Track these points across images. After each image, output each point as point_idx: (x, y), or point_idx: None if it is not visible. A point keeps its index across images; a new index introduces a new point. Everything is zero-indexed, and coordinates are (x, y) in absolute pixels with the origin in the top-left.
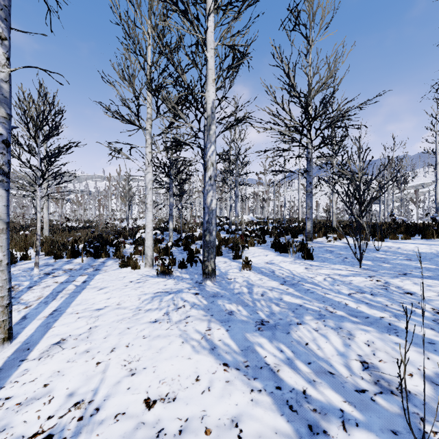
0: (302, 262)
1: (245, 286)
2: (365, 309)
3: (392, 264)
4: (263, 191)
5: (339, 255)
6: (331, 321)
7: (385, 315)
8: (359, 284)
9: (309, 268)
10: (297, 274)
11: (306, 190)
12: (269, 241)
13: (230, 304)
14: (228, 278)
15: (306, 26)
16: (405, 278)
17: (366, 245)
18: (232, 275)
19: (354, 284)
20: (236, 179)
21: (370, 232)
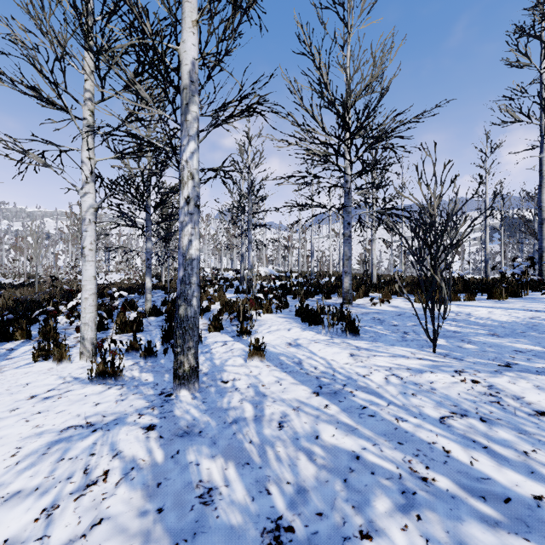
0: (343, 342)
1: (251, 399)
2: (490, 466)
3: (477, 344)
4: (285, 237)
5: (394, 328)
6: (435, 518)
7: (540, 489)
8: (447, 391)
9: (357, 355)
10: (339, 367)
11: (344, 233)
12: (293, 304)
13: (213, 462)
14: (223, 380)
15: (343, 2)
16: (515, 375)
17: (444, 317)
18: (230, 372)
19: (439, 391)
20: (249, 218)
21: (422, 291)
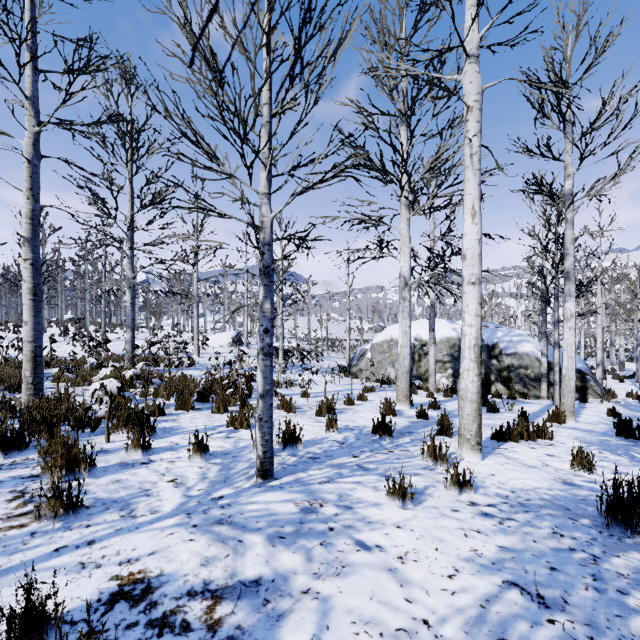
0: None
1: None
2: None
3: None
4: None
5: None
6: None
7: None
8: None
9: None
10: None
11: None
12: None
13: None
14: None
15: None
16: None
17: None
18: None
19: None
20: None
21: None
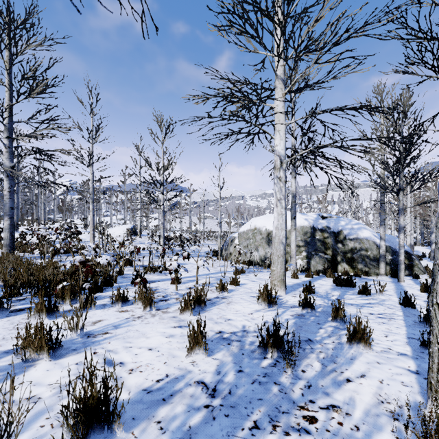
0: None
1: None
2: None
3: None
4: None
5: None
6: None
7: None
8: None
9: None
10: None
11: None
12: None
13: None
14: None
15: None
16: None
17: None
18: None
19: None
20: None
21: None
